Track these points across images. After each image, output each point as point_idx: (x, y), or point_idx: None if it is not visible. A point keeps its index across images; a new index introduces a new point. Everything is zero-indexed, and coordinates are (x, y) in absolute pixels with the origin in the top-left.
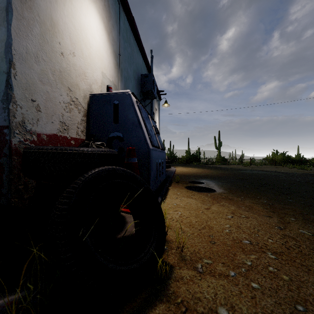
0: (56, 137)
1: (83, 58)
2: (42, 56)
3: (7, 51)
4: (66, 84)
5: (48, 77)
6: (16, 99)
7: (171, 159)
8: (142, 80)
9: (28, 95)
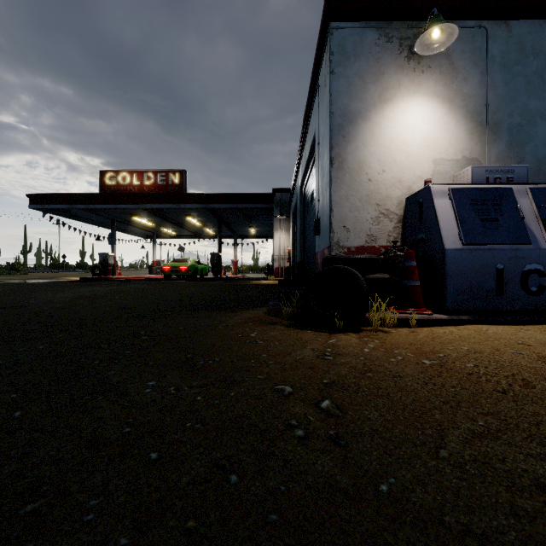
0: (363, 247)
1: (396, 167)
2: (351, 193)
3: (329, 205)
4: (374, 202)
5: (356, 205)
6: (334, 229)
7: None
8: None
9: (341, 224)
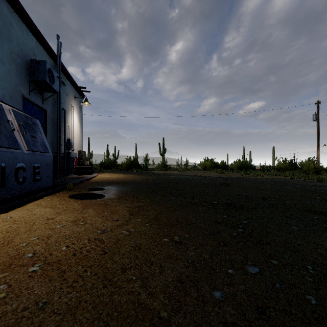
0: None
1: None
2: None
3: None
4: None
5: None
6: None
7: (111, 165)
8: (31, 66)
9: None
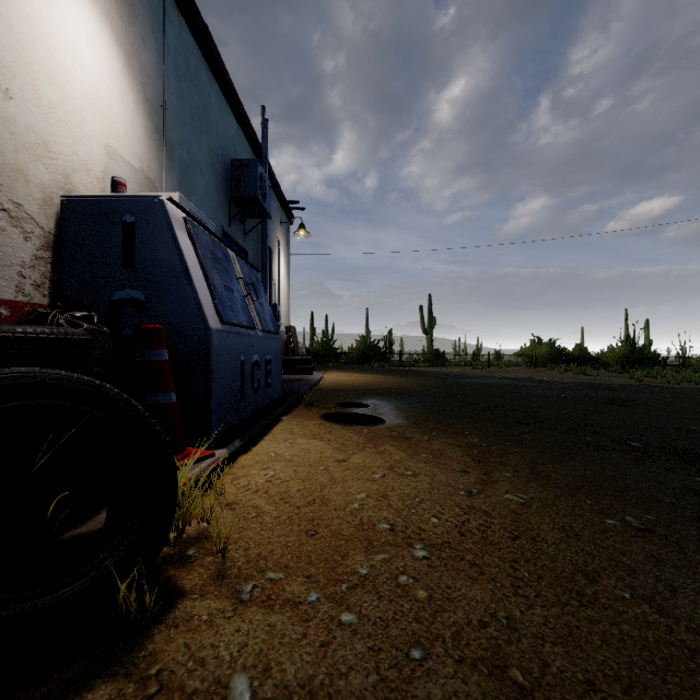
0: None
1: (40, 107)
2: None
3: None
4: None
5: None
6: None
7: (326, 355)
8: (233, 172)
9: None
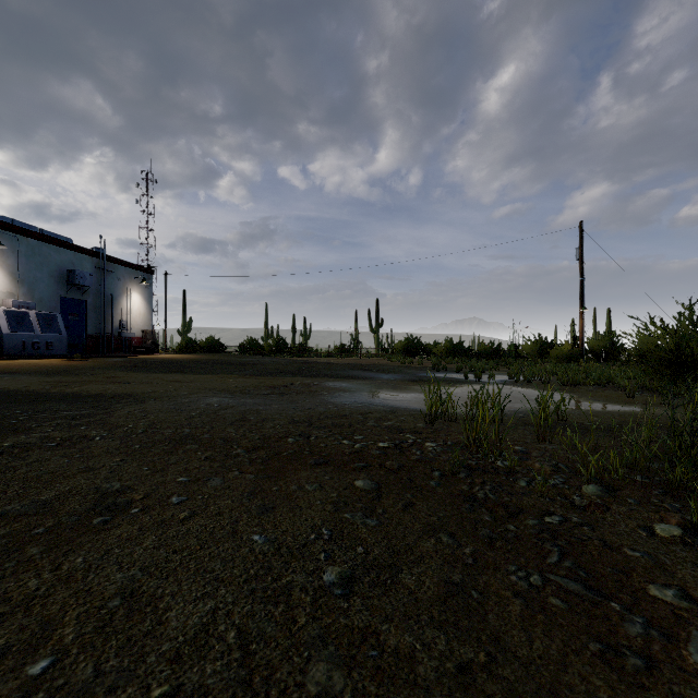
0: None
1: None
2: None
3: None
4: None
5: None
6: None
7: (249, 349)
8: (68, 274)
9: None
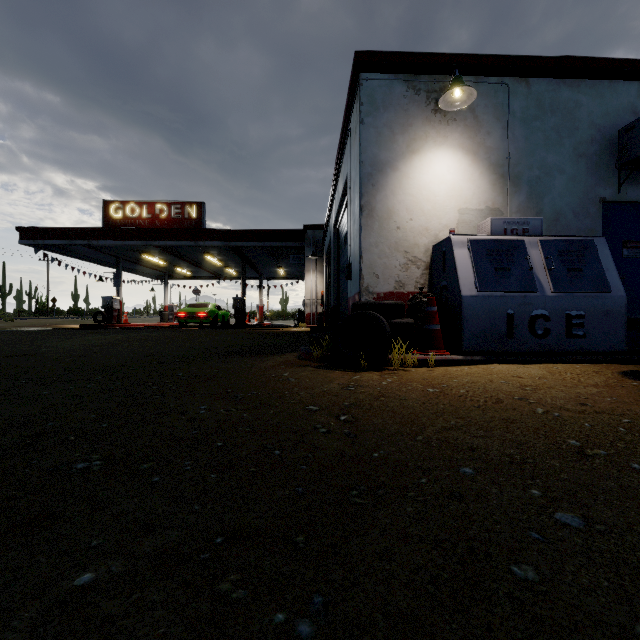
0: (392, 293)
1: (424, 215)
2: (381, 241)
3: (359, 251)
4: (402, 250)
5: (385, 252)
6: (364, 275)
7: None
8: (620, 141)
9: (371, 271)
